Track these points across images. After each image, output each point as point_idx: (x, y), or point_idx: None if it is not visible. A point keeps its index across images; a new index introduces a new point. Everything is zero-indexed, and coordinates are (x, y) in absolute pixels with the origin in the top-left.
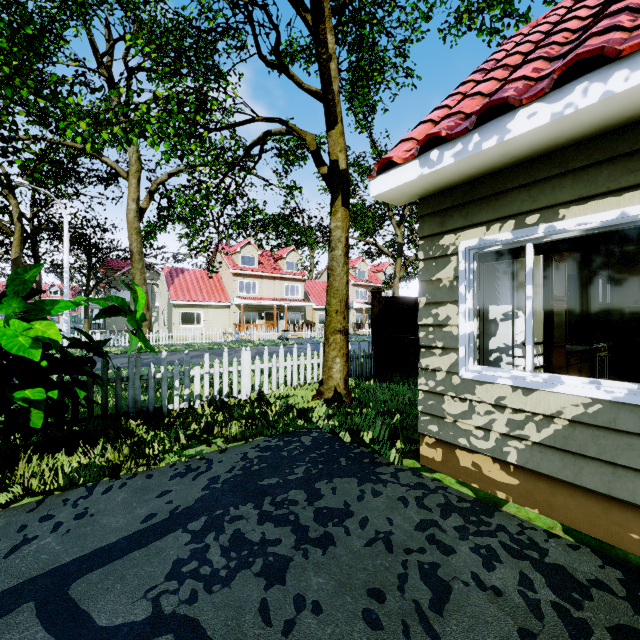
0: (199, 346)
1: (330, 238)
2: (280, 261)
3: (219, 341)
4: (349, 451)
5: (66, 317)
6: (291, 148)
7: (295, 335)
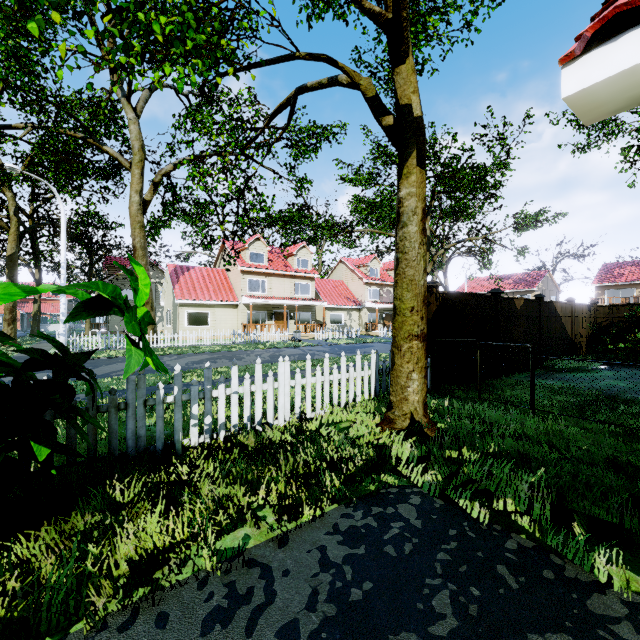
0: (207, 348)
1: (400, 210)
2: (290, 258)
3: (227, 343)
4: (499, 545)
5: (63, 317)
6: (303, 138)
7: (306, 336)
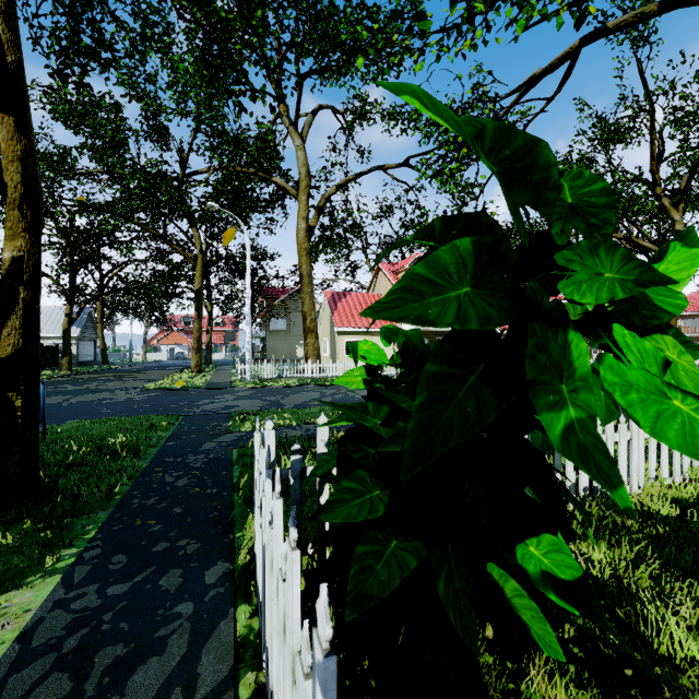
0: None
1: None
2: None
3: (390, 373)
4: None
5: (248, 345)
6: None
7: None
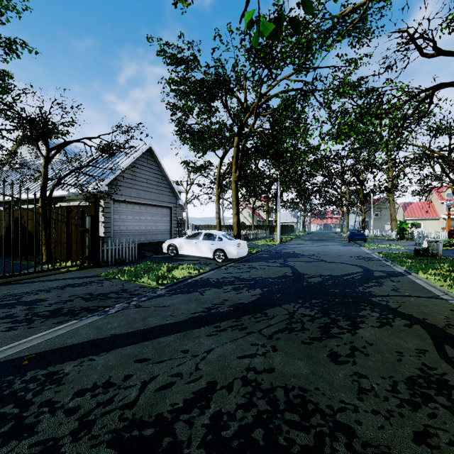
0: None
1: None
2: None
3: None
4: None
5: (372, 225)
6: None
7: None
